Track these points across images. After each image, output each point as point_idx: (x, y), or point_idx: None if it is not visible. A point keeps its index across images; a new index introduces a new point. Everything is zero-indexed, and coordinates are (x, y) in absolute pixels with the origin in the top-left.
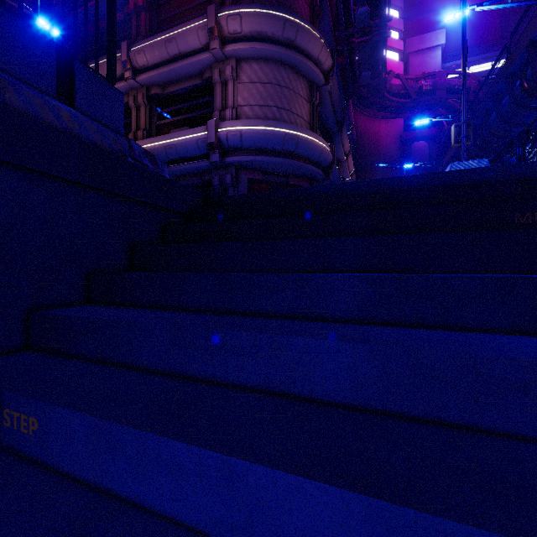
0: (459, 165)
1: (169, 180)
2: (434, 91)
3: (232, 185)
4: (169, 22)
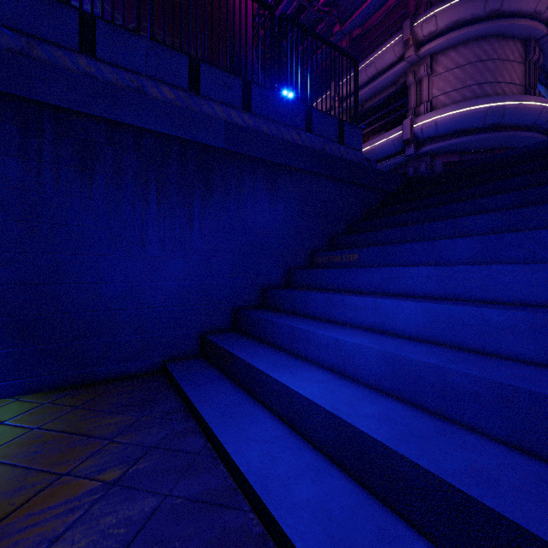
0: None
1: (385, 173)
2: None
3: (427, 172)
4: (367, 48)
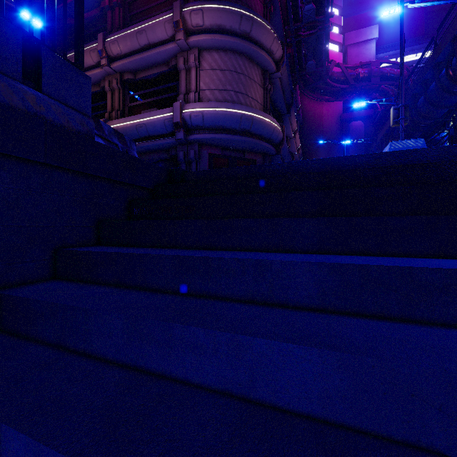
0: (398, 144)
1: (135, 159)
2: (369, 78)
3: (195, 160)
4: (140, 16)
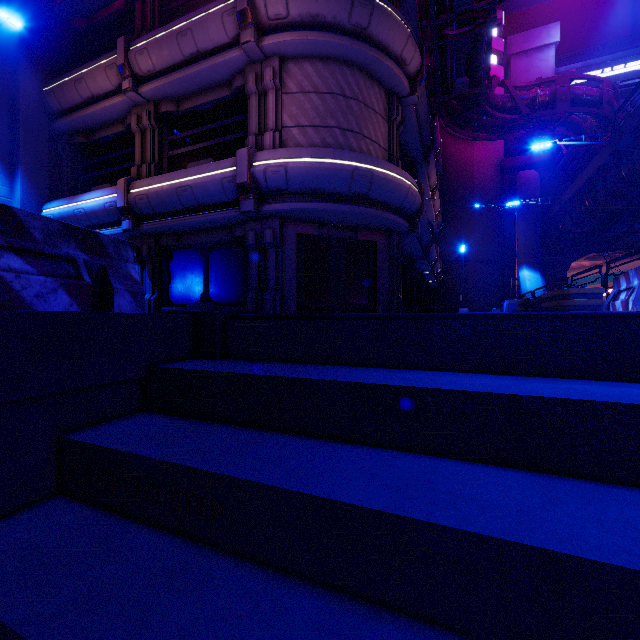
0: None
1: (79, 318)
2: (552, 103)
3: (274, 245)
4: (187, 9)
